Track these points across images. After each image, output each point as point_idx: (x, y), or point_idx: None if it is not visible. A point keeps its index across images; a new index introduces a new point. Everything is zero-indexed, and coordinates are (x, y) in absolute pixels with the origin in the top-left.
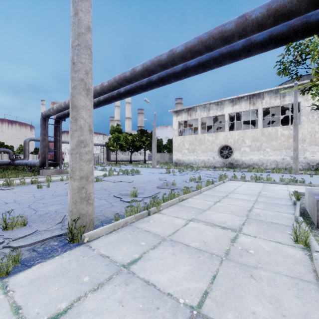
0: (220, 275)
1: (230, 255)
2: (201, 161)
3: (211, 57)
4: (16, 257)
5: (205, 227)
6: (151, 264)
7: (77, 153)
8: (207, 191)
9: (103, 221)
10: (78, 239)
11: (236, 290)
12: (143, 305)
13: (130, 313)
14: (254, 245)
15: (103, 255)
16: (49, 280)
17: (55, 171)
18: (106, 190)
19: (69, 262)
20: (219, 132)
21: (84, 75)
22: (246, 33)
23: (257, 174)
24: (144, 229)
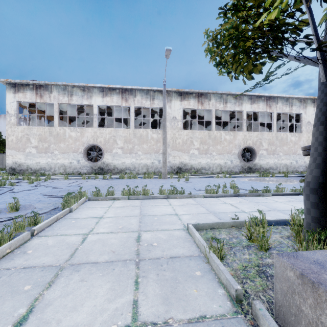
0: None
1: None
2: (59, 165)
3: None
4: None
5: None
6: None
7: None
8: None
9: None
10: None
11: None
12: None
13: None
14: None
15: None
16: None
17: None
18: None
19: None
20: (85, 127)
21: None
22: None
23: (130, 182)
24: None
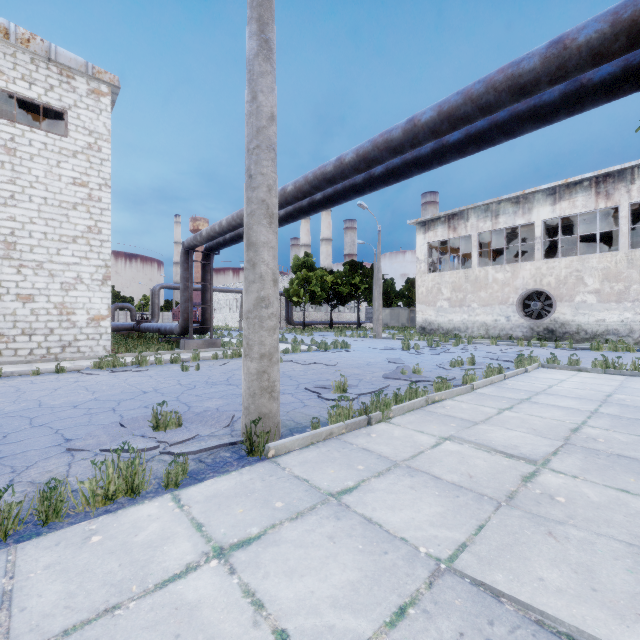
0: (491, 526)
1: (515, 500)
2: (479, 324)
3: (492, 121)
4: (183, 465)
5: (474, 452)
6: (374, 497)
7: (256, 318)
8: (486, 387)
9: (292, 428)
10: (260, 451)
11: (516, 548)
12: (363, 546)
13: (346, 552)
14: (568, 491)
15: (300, 477)
16: (229, 499)
17: (204, 343)
18: (291, 378)
19: (251, 481)
20: (520, 263)
21: (266, 193)
22: (566, 73)
23: (613, 356)
24: (361, 445)
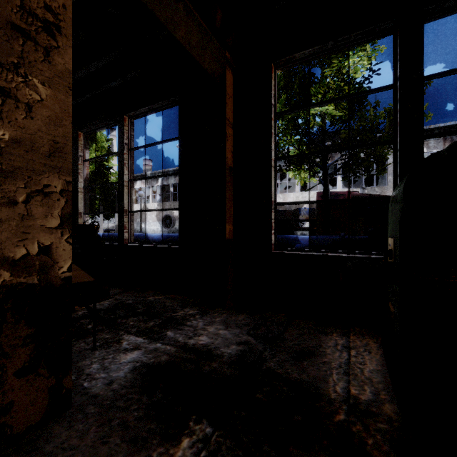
0: None
1: None
2: (152, 230)
3: None
4: None
5: None
6: None
7: None
8: None
9: None
10: None
11: None
12: None
13: None
14: None
15: None
16: None
17: None
18: None
19: None
20: (165, 202)
21: None
22: None
23: None
24: None
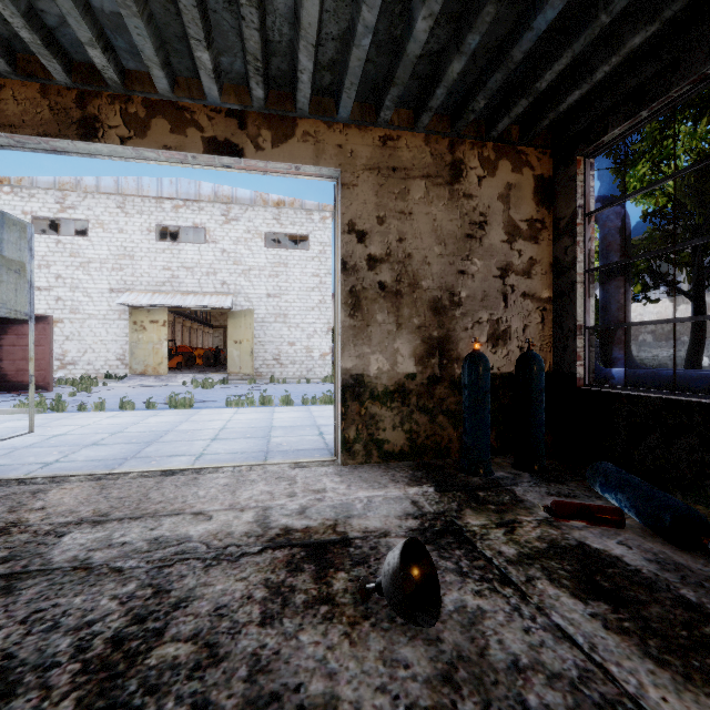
0: None
1: None
2: None
3: None
4: None
5: None
6: None
7: None
8: None
9: None
10: None
11: None
12: None
13: None
14: None
15: None
16: None
17: None
18: None
19: None
20: None
21: None
22: None
23: None
24: None
